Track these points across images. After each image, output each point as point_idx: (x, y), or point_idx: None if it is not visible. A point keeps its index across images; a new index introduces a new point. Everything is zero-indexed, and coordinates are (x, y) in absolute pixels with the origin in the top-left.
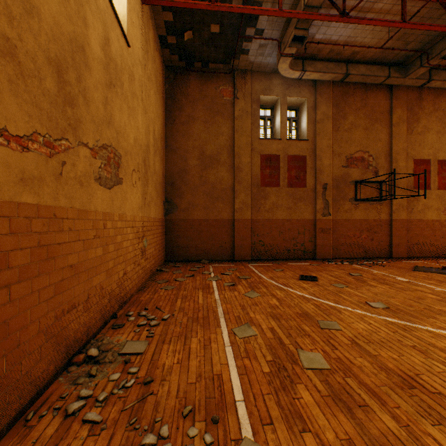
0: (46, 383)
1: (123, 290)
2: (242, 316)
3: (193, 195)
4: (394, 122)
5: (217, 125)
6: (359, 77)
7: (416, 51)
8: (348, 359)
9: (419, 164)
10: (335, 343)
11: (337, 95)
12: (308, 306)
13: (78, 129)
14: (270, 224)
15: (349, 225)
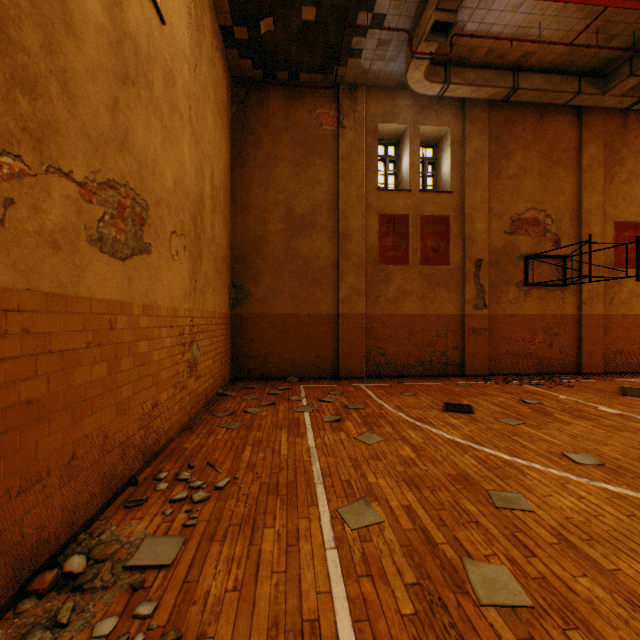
0: None
1: (152, 433)
2: (355, 482)
3: (275, 277)
4: (585, 165)
5: (313, 168)
6: (533, 93)
7: (625, 49)
8: (561, 580)
9: (622, 230)
10: (528, 541)
11: (497, 122)
12: (465, 460)
13: (47, 143)
14: (393, 321)
15: (515, 323)
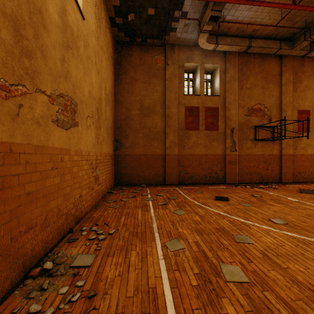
0: (1, 298)
1: (79, 209)
2: (172, 231)
3: (135, 136)
4: (283, 83)
5: (153, 84)
6: (258, 48)
7: (301, 28)
8: (262, 272)
9: (301, 114)
10: (250, 256)
11: (241, 62)
12: (224, 222)
13: (35, 78)
14: (191, 157)
15: (250, 158)
